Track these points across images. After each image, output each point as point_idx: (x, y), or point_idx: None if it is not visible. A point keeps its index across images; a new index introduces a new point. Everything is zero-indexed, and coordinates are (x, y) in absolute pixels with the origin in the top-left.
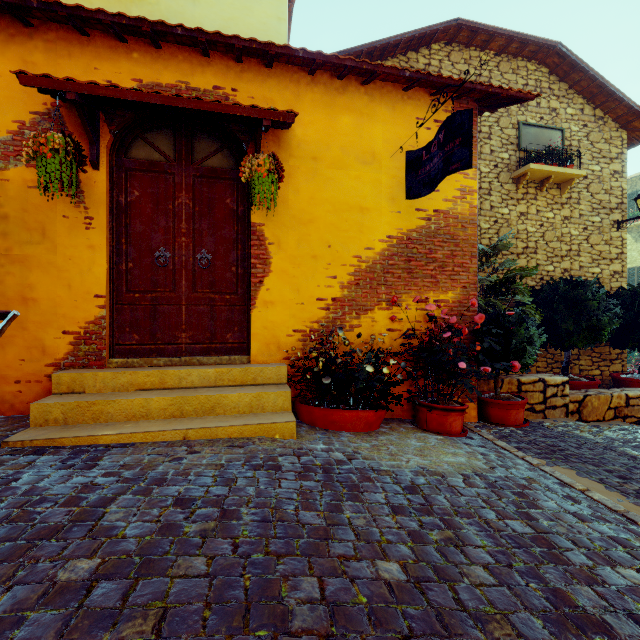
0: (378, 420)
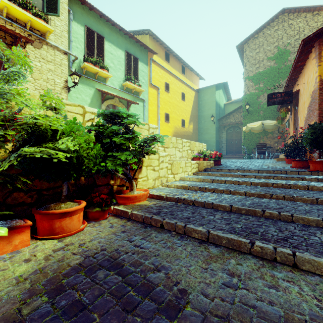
0: (289, 161)
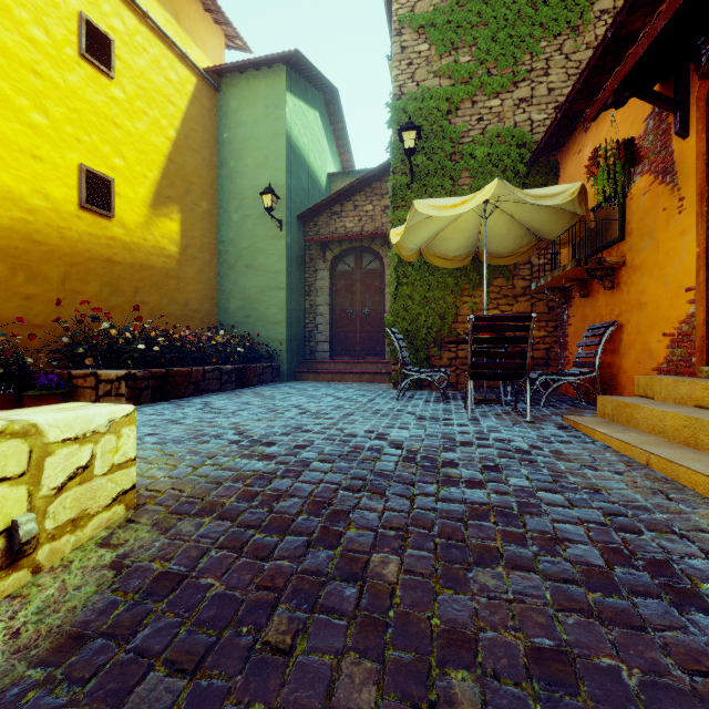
0: None
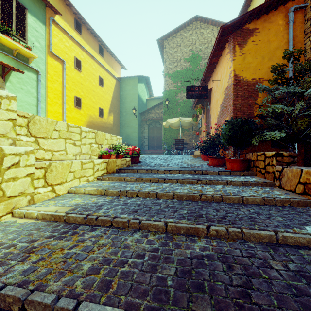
0: (205, 158)
